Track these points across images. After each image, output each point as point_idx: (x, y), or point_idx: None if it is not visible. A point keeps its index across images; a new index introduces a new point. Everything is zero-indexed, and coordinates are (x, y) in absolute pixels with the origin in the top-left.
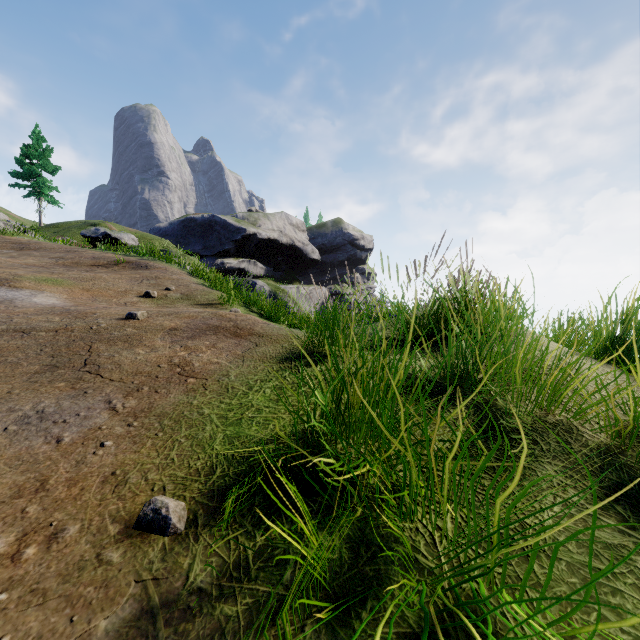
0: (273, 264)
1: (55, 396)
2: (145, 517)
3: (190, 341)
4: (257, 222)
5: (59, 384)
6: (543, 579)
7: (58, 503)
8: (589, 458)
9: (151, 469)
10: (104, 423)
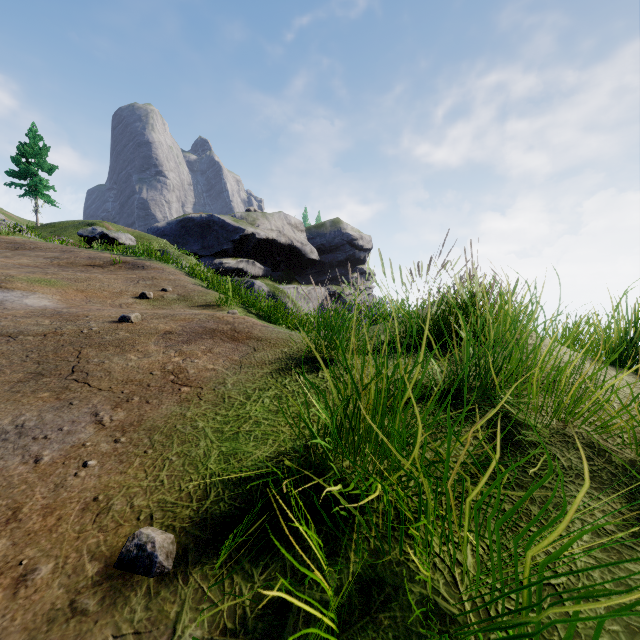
0: (272, 264)
1: (37, 408)
2: (128, 554)
3: (185, 346)
4: (255, 222)
5: (43, 394)
6: (581, 627)
7: (31, 536)
8: (615, 476)
9: (138, 493)
10: (89, 439)
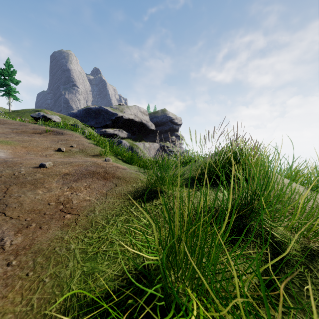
0: (131, 131)
1: None
2: None
3: (74, 183)
4: (123, 110)
5: None
6: None
7: None
8: None
9: None
10: None
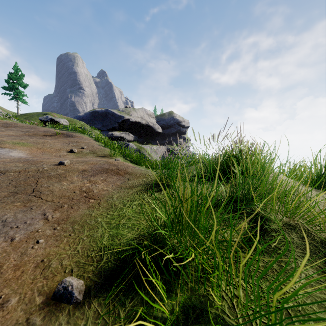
0: (138, 134)
1: (14, 211)
2: (58, 292)
3: (92, 177)
4: (130, 113)
5: (17, 203)
6: None
7: (7, 282)
8: (316, 247)
9: (65, 257)
10: (40, 228)
